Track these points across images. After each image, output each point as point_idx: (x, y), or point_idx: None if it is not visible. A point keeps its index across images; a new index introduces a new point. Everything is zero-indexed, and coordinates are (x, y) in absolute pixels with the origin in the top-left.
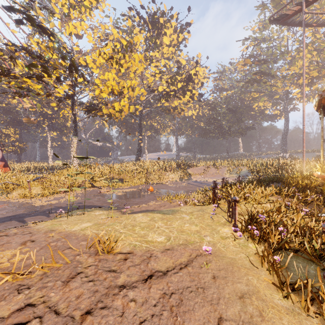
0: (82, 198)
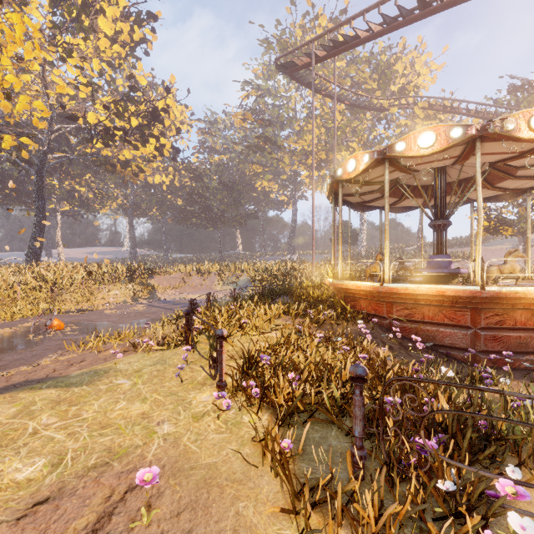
0: None
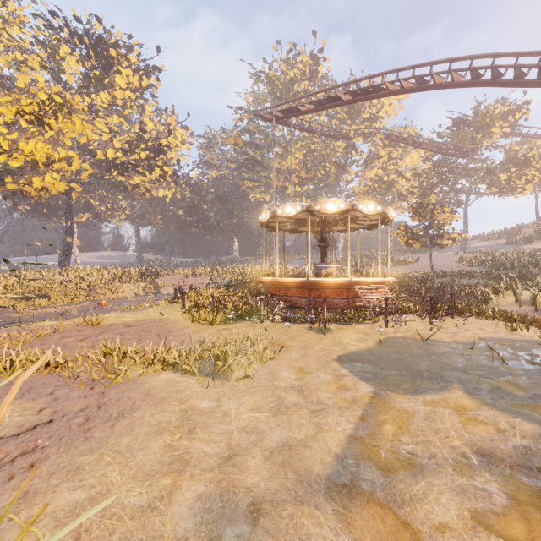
0: None
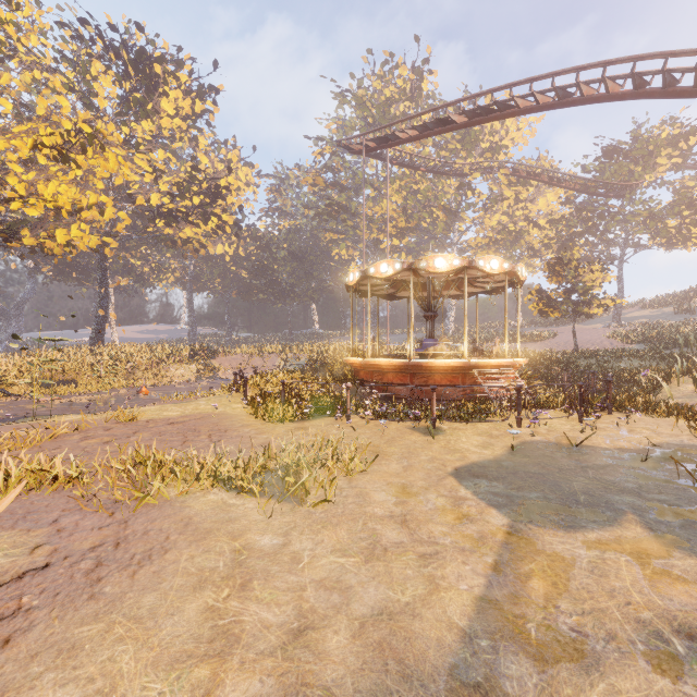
0: (7, 411)
